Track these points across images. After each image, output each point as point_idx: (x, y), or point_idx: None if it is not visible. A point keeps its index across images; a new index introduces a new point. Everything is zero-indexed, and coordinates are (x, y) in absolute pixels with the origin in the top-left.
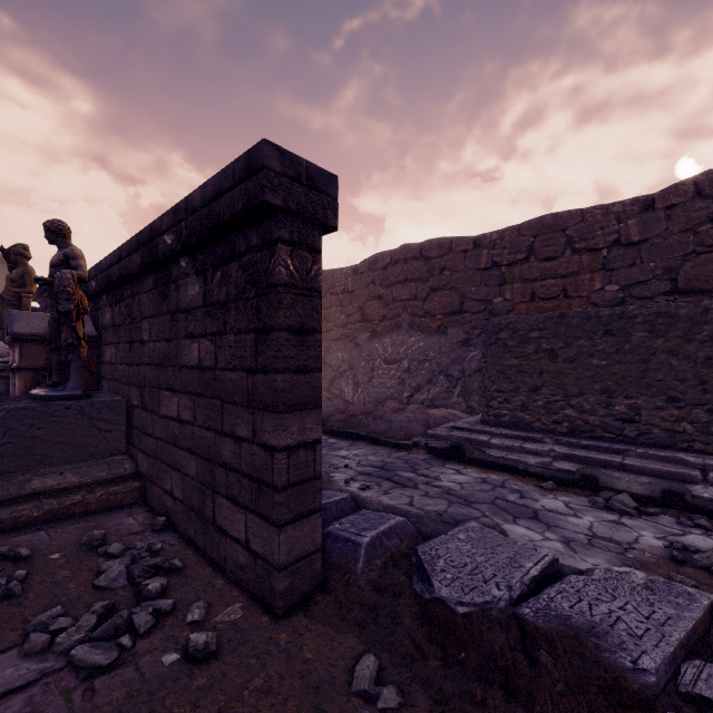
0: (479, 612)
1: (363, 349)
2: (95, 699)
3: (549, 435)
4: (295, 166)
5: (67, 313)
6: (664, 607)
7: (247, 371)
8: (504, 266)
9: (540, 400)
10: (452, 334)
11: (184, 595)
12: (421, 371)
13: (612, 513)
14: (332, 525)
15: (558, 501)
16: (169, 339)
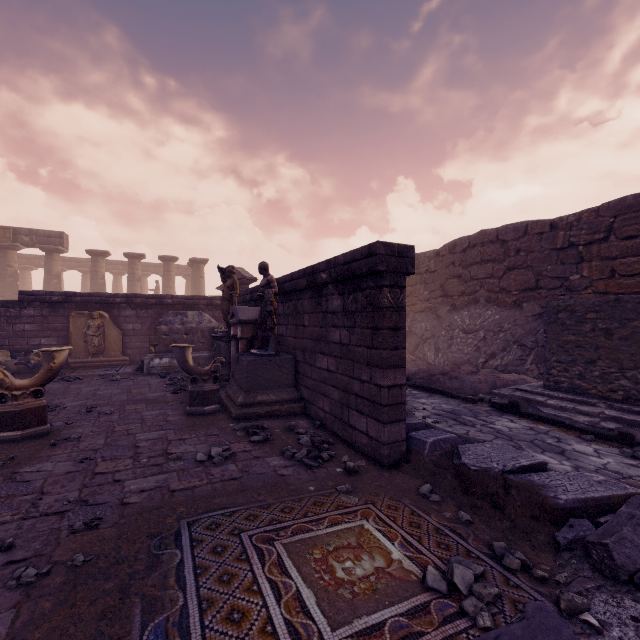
0: (483, 470)
1: (444, 320)
2: (316, 474)
3: (604, 400)
4: (392, 248)
5: (270, 312)
6: (599, 488)
7: (367, 348)
8: (581, 246)
9: (596, 371)
10: (527, 308)
11: (338, 453)
12: (496, 341)
13: (635, 460)
14: (411, 433)
15: (589, 448)
16: (322, 326)
